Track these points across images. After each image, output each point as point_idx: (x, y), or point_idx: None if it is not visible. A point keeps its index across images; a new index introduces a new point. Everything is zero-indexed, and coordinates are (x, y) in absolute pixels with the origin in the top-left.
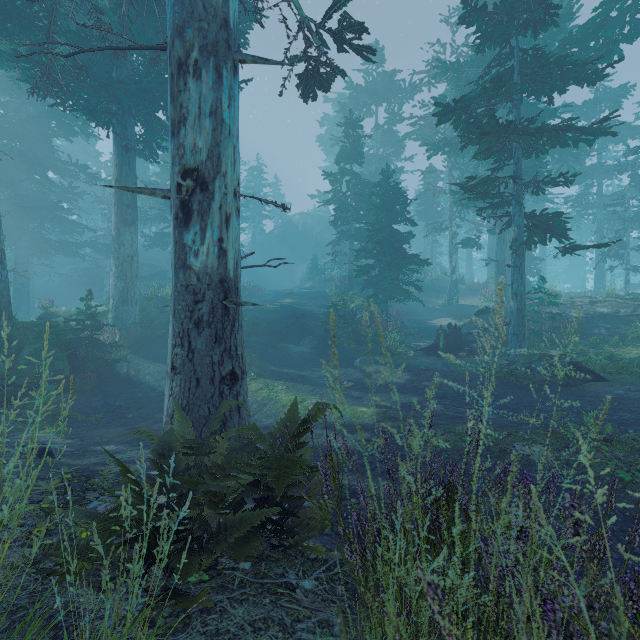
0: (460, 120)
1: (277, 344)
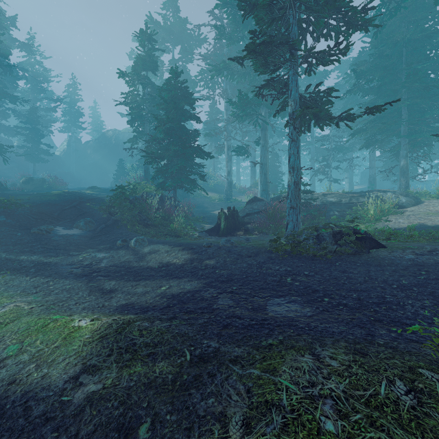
0: None
1: (37, 226)
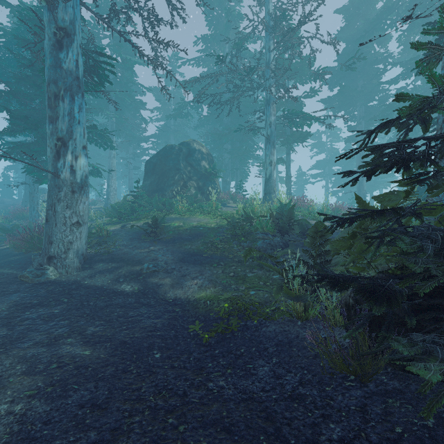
0: None
1: None
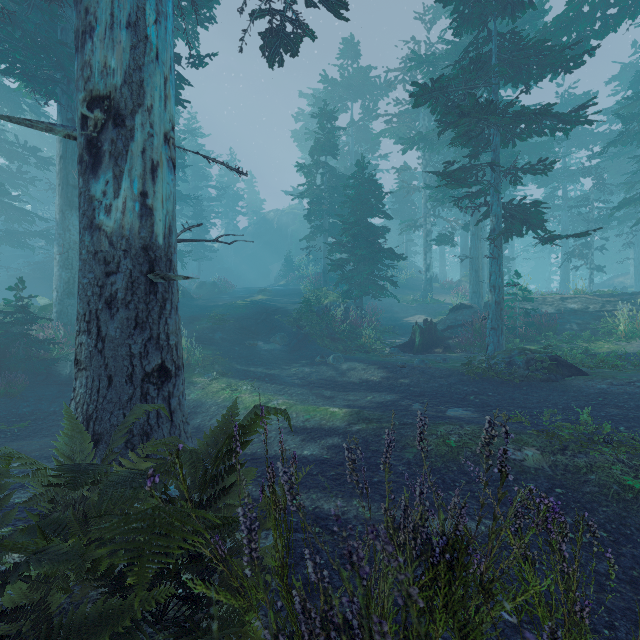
0: (437, 103)
1: (245, 341)
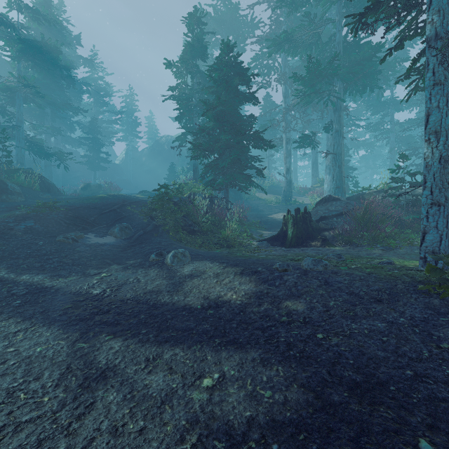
0: None
1: (66, 233)
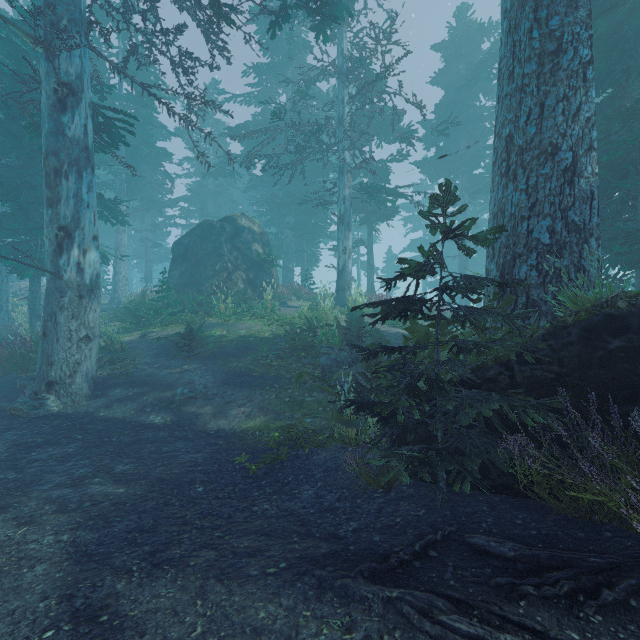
0: None
1: None
